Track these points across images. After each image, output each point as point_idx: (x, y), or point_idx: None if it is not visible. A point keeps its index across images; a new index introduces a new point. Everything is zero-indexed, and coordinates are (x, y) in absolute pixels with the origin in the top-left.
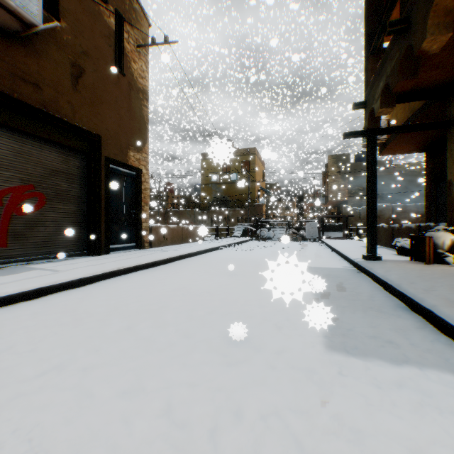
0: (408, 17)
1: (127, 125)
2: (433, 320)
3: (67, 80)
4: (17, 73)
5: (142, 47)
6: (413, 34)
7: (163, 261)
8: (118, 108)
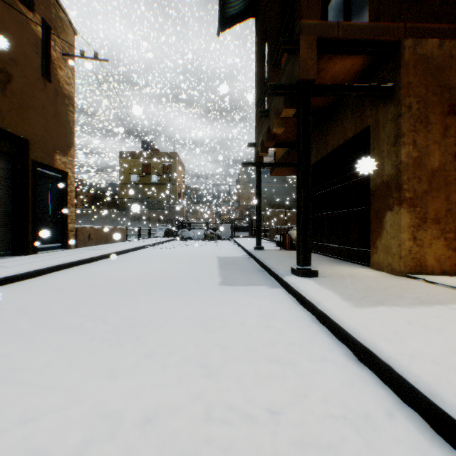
0: (269, 110)
1: (54, 129)
2: (270, 272)
3: None
4: None
5: (70, 56)
6: (270, 121)
7: (99, 257)
8: (45, 113)
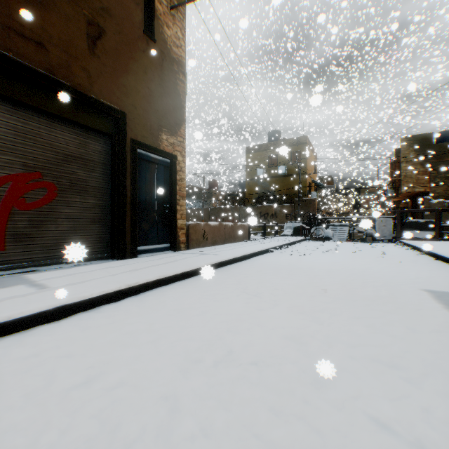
0: None
1: (158, 102)
2: None
3: (82, 41)
4: (12, 26)
5: (176, 8)
6: None
7: (197, 271)
8: (147, 81)
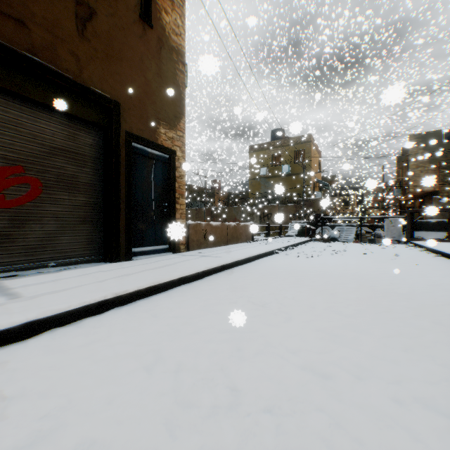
0: None
1: (156, 93)
2: None
3: (69, 22)
4: None
5: None
6: None
7: (197, 275)
8: (143, 70)
